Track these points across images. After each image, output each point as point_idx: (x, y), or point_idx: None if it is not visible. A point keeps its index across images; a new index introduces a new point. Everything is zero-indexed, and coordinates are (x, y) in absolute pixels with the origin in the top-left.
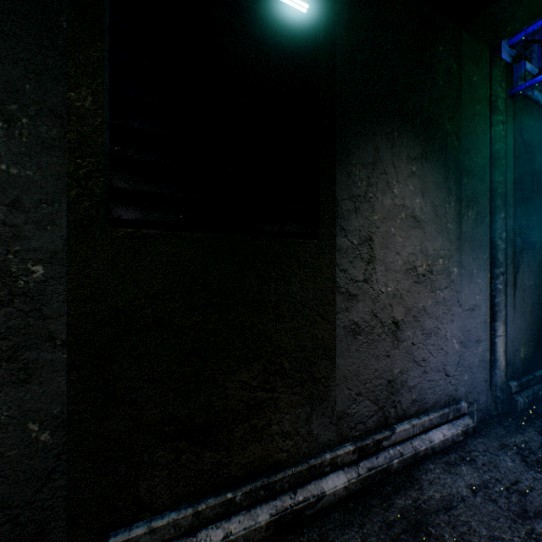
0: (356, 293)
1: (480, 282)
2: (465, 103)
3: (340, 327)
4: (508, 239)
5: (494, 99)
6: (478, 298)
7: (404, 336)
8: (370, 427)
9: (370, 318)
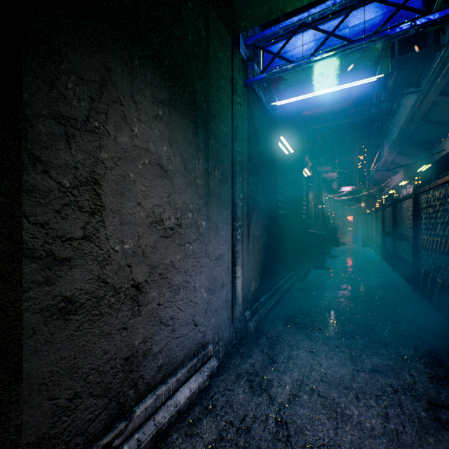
0: (68, 256)
1: (225, 234)
2: (213, 72)
3: (34, 311)
4: (244, 199)
5: (235, 82)
6: (223, 248)
7: (148, 299)
8: (96, 431)
9: (96, 287)
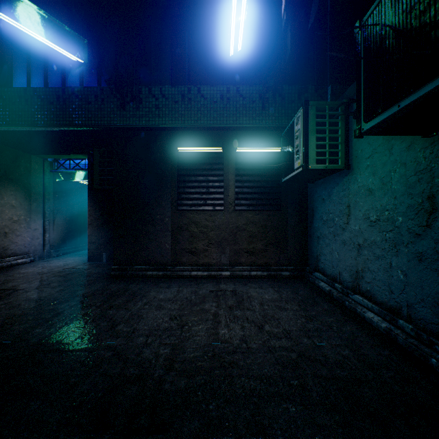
0: None
1: (39, 222)
2: (33, 174)
3: None
4: (51, 210)
5: (46, 172)
6: (38, 227)
7: (9, 236)
8: None
9: None
